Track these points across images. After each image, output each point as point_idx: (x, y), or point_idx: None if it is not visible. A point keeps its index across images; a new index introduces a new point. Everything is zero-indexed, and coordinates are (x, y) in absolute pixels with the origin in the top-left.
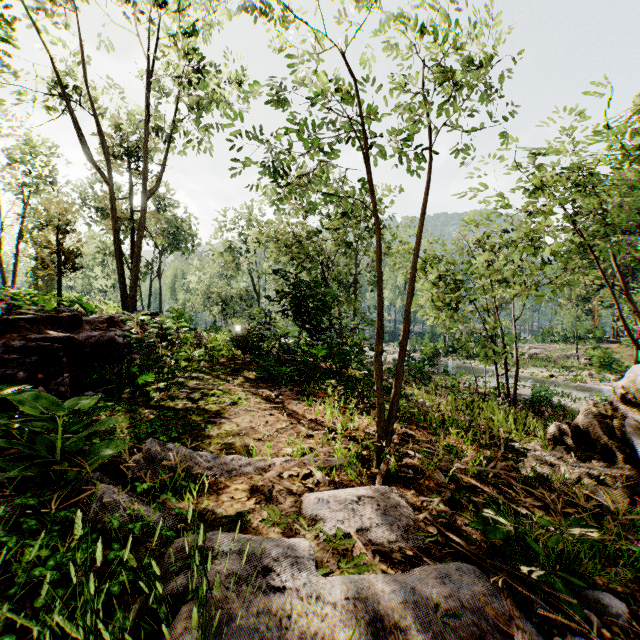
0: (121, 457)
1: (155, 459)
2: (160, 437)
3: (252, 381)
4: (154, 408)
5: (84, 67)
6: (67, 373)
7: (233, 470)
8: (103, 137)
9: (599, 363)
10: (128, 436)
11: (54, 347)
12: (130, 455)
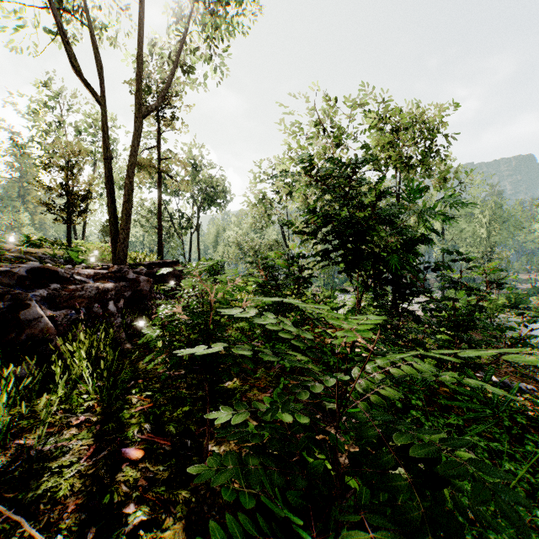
0: None
1: None
2: None
3: None
4: None
5: None
6: None
7: None
8: (96, 49)
9: None
10: None
11: None
12: None
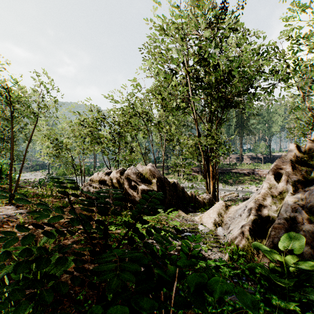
0: None
1: None
2: None
3: None
4: None
5: None
6: None
7: None
8: None
9: None
10: None
11: None
12: None
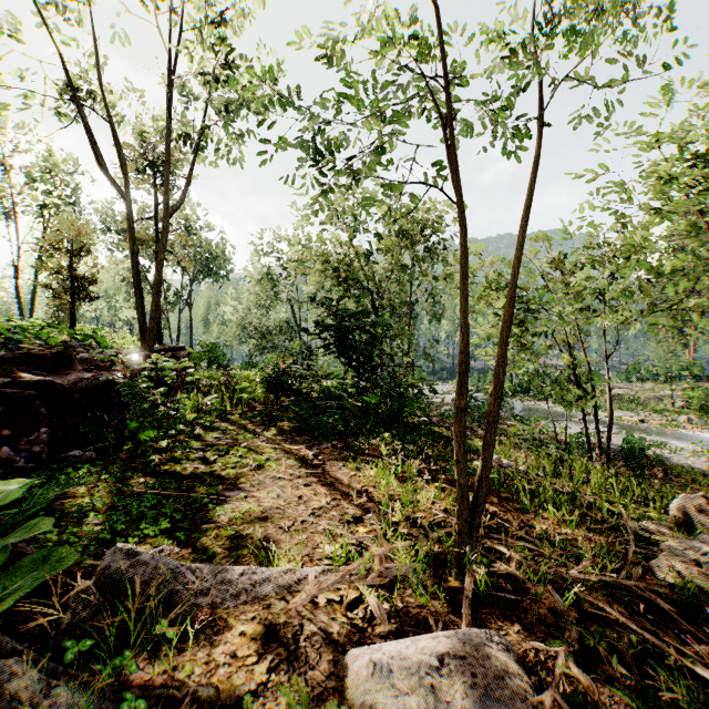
0: (81, 564)
1: (117, 582)
2: (144, 529)
3: (286, 433)
4: (154, 474)
5: (99, 66)
6: (46, 427)
7: (242, 591)
8: (120, 146)
9: (699, 406)
10: (102, 525)
11: (26, 394)
12: (96, 560)
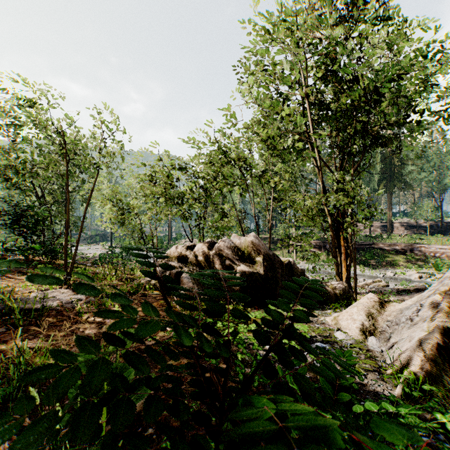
0: None
1: None
2: None
3: None
4: None
5: None
6: None
7: None
8: None
9: None
10: None
11: None
12: None
